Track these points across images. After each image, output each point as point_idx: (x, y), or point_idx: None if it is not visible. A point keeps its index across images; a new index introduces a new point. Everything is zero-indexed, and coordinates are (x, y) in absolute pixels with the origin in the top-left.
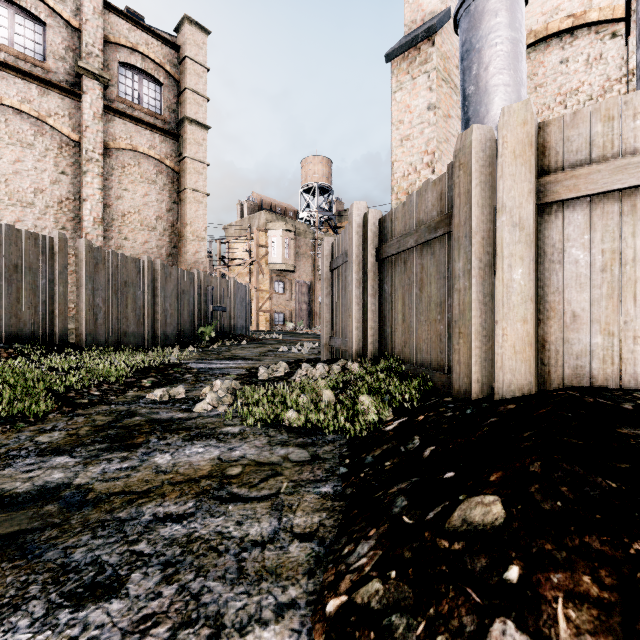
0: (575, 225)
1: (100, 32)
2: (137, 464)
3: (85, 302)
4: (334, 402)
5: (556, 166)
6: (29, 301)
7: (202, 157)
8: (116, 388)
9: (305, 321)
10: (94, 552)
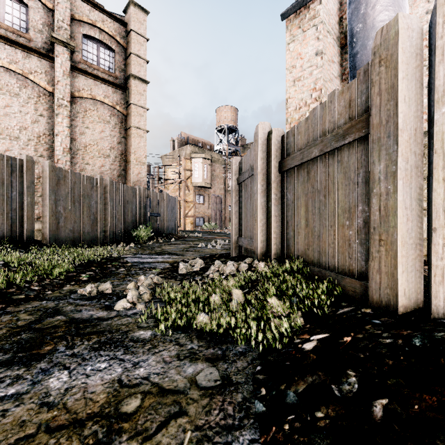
0: None
1: (68, 12)
2: (25, 389)
3: (49, 209)
4: (243, 301)
5: None
6: (2, 209)
7: (143, 104)
8: (56, 282)
9: (218, 223)
10: None
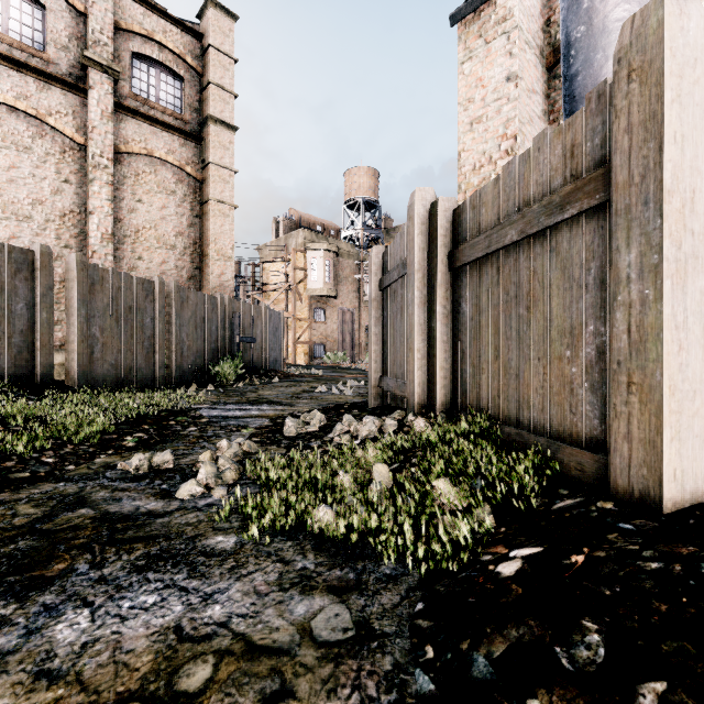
0: None
1: (109, 17)
2: (13, 644)
3: (77, 332)
4: (391, 485)
5: None
6: (1, 330)
7: (228, 163)
8: (83, 450)
9: (349, 354)
10: None
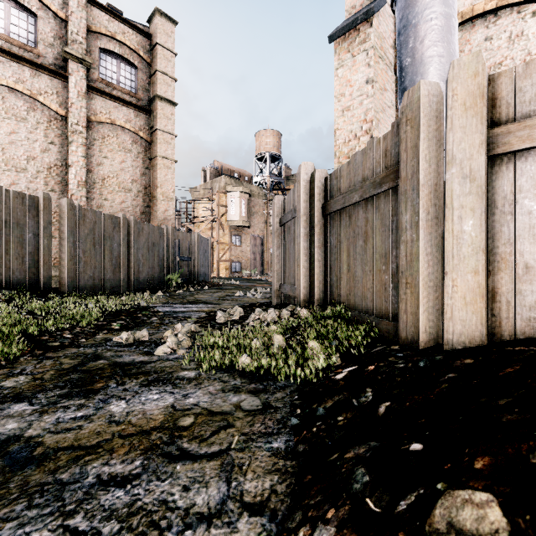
0: (528, 176)
1: (83, 22)
2: (92, 413)
3: (67, 253)
4: (284, 346)
5: (507, 117)
6: (17, 252)
7: (170, 129)
8: (87, 331)
9: (259, 269)
10: (24, 528)
